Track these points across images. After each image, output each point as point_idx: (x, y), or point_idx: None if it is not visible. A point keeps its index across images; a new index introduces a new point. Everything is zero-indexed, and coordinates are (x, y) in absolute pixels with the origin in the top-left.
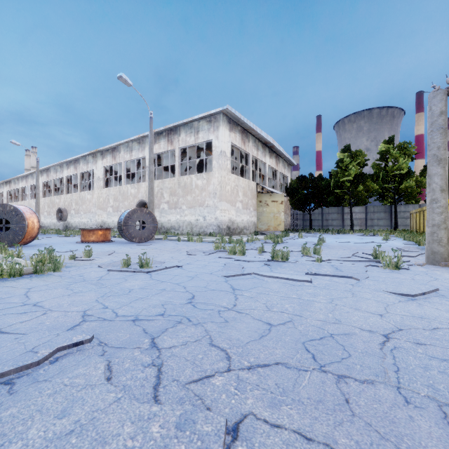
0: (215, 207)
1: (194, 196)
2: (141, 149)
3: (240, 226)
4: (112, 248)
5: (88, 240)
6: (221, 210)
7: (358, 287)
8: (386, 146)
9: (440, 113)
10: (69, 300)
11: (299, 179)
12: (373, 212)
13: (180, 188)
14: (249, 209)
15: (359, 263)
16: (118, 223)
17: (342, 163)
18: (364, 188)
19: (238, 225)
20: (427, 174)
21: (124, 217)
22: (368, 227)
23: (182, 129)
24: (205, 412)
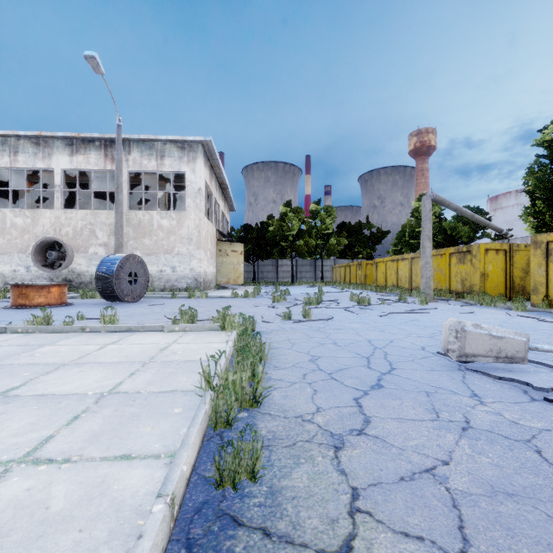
0: (190, 255)
1: (156, 240)
2: (42, 154)
3: (209, 278)
4: (142, 310)
5: (39, 304)
6: (199, 259)
7: (446, 313)
8: (315, 207)
9: (430, 210)
10: (377, 335)
11: (245, 227)
12: (302, 266)
13: (131, 226)
14: (213, 259)
15: (401, 303)
16: (97, 275)
17: (285, 217)
18: (303, 243)
19: (208, 278)
20: (422, 246)
21: (116, 267)
22: (298, 279)
23: (135, 146)
24: (552, 334)
